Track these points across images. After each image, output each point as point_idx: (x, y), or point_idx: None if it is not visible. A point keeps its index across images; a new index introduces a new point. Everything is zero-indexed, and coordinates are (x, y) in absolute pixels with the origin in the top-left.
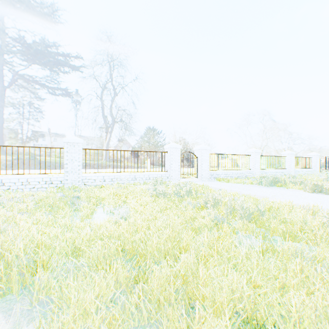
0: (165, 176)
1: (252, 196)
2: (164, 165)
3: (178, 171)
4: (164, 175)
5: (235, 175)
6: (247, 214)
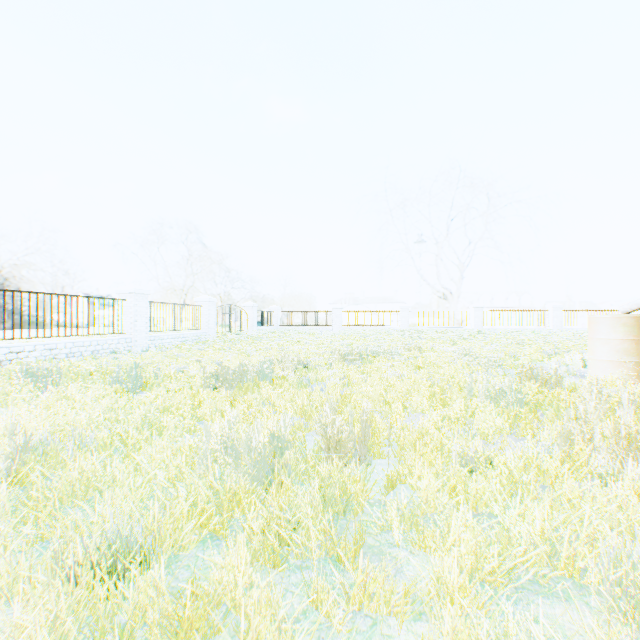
0: None
1: None
2: None
3: None
4: None
5: None
6: None
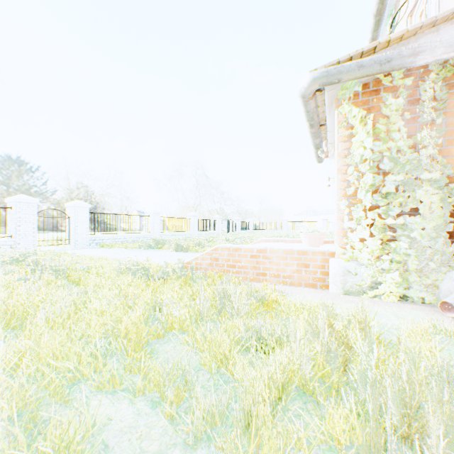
0: (7, 244)
1: (104, 258)
2: (6, 228)
3: (32, 236)
4: (4, 243)
5: (129, 239)
6: (57, 271)
